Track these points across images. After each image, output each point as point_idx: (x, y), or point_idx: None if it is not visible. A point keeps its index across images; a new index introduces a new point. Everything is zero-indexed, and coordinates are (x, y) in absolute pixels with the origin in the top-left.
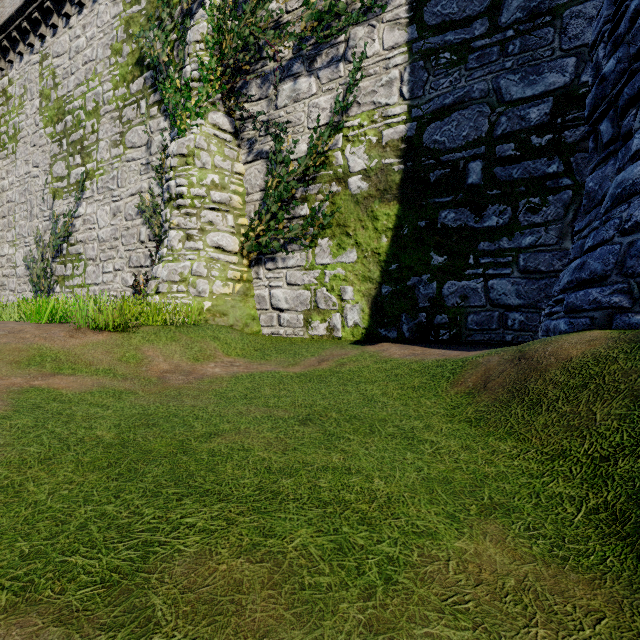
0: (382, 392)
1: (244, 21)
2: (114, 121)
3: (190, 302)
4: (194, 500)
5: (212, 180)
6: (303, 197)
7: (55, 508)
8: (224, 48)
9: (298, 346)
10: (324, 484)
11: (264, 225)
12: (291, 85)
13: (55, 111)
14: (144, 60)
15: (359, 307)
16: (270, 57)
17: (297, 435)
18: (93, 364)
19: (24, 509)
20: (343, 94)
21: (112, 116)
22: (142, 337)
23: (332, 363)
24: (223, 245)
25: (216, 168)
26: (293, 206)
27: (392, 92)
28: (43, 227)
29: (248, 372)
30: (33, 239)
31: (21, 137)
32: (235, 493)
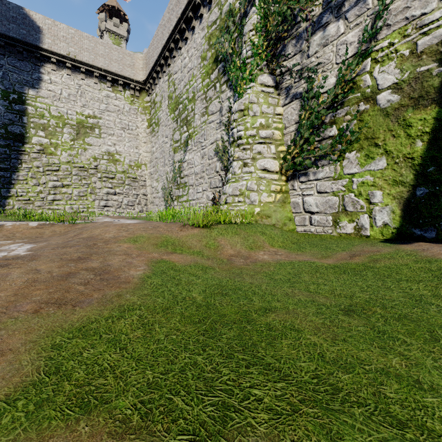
0: (432, 293)
1: (283, 1)
2: (202, 101)
3: (246, 208)
4: (259, 371)
5: (260, 123)
6: (331, 121)
7: (168, 348)
8: (268, 28)
9: (328, 242)
10: (390, 393)
11: (298, 149)
12: (321, 34)
13: (174, 104)
14: (218, 57)
15: (389, 209)
16: (303, 19)
17: (343, 325)
18: (191, 248)
19: (152, 344)
20: (371, 23)
21: (201, 98)
22: (217, 232)
23: (364, 258)
24: (267, 167)
25: (263, 114)
26: (323, 130)
27: (429, 0)
28: (169, 170)
29: (288, 260)
30: (165, 177)
31: (160, 123)
32: (293, 375)
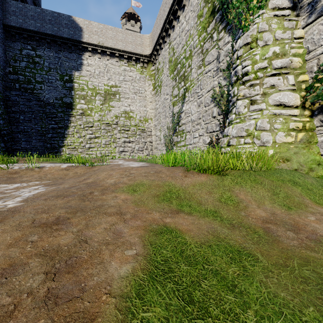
0: None
1: None
2: (199, 55)
3: (255, 151)
4: None
5: (273, 52)
6: None
7: None
8: None
9: None
10: None
11: None
12: None
13: (173, 66)
14: (215, 8)
15: None
16: None
17: None
18: (201, 202)
19: None
20: None
21: (198, 53)
22: (231, 179)
23: None
24: (284, 102)
25: (276, 41)
26: None
27: None
28: (169, 121)
29: None
30: (166, 127)
31: (162, 84)
32: None
